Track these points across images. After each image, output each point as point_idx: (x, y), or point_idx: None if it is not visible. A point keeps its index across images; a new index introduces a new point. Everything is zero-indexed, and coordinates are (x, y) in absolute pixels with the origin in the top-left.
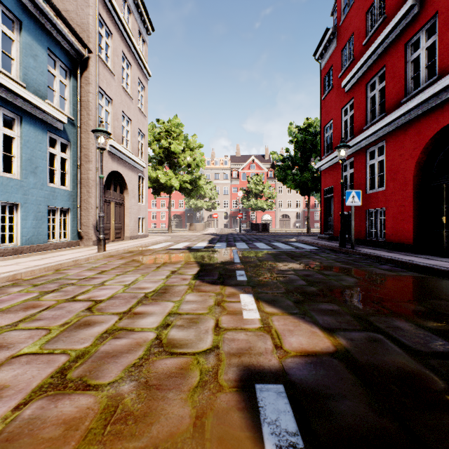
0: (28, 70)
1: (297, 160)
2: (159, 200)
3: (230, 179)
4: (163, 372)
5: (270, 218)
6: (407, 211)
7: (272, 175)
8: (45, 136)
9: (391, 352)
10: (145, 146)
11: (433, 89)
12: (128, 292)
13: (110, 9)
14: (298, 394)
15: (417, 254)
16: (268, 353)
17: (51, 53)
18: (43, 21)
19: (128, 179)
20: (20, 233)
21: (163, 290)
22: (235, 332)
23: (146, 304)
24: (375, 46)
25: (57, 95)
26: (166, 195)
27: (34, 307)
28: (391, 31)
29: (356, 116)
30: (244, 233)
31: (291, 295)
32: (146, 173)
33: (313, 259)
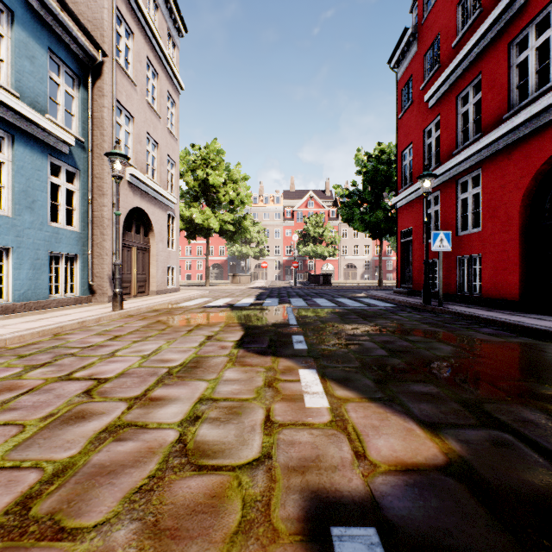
0: (22, 75)
1: (366, 195)
2: (195, 245)
3: (282, 220)
4: (185, 502)
5: (332, 268)
6: (511, 258)
7: (335, 215)
8: (45, 161)
9: (531, 465)
10: (176, 178)
11: (547, 99)
12: (146, 366)
13: (131, 2)
14: (403, 548)
15: (525, 313)
16: (346, 468)
17: (54, 55)
18: (42, 13)
19: (154, 218)
20: (12, 286)
21: (194, 363)
22: (294, 429)
23: (168, 385)
24: (469, 48)
25: (62, 109)
26: (203, 239)
27: (10, 389)
28: (489, 27)
29: (442, 138)
30: (300, 286)
31: (369, 371)
32: (177, 211)
33: (392, 319)
